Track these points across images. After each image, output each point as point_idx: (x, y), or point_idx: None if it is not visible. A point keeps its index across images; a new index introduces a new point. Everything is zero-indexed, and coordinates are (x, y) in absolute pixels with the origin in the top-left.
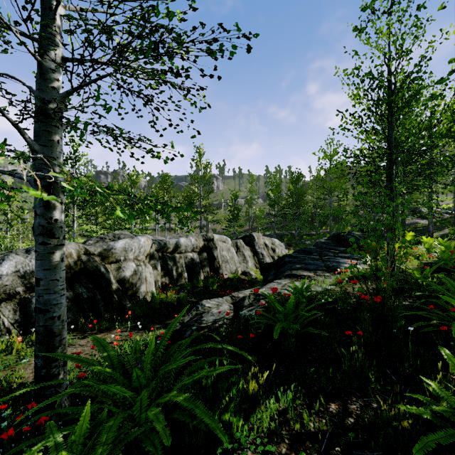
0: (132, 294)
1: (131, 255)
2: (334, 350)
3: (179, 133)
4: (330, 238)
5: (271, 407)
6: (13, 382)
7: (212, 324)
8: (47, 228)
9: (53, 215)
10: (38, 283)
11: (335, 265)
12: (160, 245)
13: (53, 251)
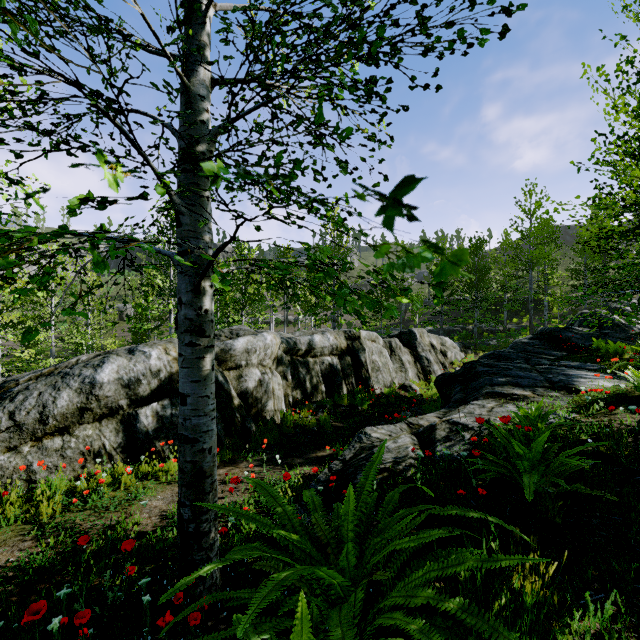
0: (257, 413)
1: (254, 359)
2: (637, 529)
3: (355, 180)
4: (537, 337)
5: (575, 627)
6: (131, 531)
7: (394, 466)
8: (195, 322)
9: (203, 304)
10: (184, 400)
11: (564, 380)
12: (289, 345)
13: (203, 355)
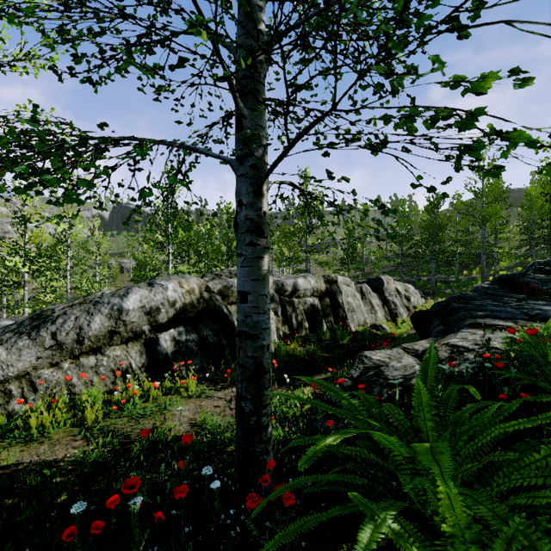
0: None
1: None
2: None
3: (382, 105)
4: (496, 282)
5: None
6: (169, 434)
7: (405, 381)
8: (256, 223)
9: (262, 206)
10: (245, 298)
11: (541, 313)
12: (277, 286)
13: (262, 255)
